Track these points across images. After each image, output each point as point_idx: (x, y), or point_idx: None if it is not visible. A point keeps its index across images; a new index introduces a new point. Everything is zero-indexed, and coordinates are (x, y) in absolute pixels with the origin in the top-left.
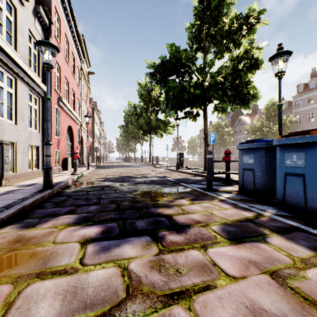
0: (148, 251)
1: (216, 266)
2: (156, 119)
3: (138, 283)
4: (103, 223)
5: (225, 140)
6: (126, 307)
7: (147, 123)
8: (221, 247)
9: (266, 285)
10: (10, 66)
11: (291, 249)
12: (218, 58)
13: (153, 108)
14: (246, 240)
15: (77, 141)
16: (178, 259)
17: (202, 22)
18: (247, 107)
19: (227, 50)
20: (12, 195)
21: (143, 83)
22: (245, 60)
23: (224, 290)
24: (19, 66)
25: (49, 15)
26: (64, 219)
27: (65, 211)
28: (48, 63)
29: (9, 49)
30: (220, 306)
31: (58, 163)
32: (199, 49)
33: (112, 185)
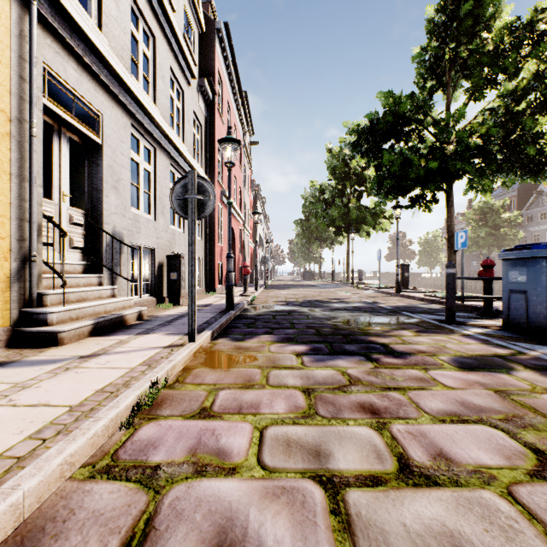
0: (363, 365)
1: (435, 380)
2: (358, 207)
3: (357, 379)
4: (308, 343)
5: (503, 237)
6: (351, 387)
7: (343, 215)
8: (446, 371)
9: (485, 395)
10: (180, 165)
11: (540, 381)
12: (474, 101)
13: (353, 188)
14: (482, 370)
15: (238, 248)
16: (395, 373)
17: (443, 42)
18: (539, 178)
19: (492, 85)
20: (200, 314)
21: (336, 149)
22: (534, 91)
23: (438, 392)
24: (187, 162)
25: (214, 86)
26: (266, 337)
27: (262, 332)
28: (230, 162)
29: (181, 146)
30: (431, 397)
31: (220, 280)
32: (438, 87)
33: (300, 311)
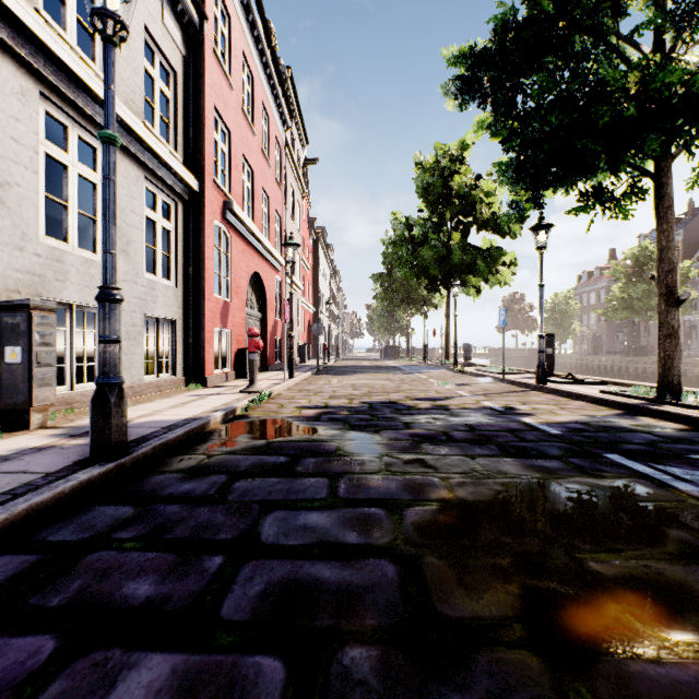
0: None
1: None
2: (463, 247)
3: None
4: None
5: None
6: None
7: (441, 260)
8: None
9: None
10: (82, 108)
11: None
12: None
13: (456, 220)
14: None
15: (274, 310)
16: None
17: None
18: None
19: None
20: None
21: (429, 159)
22: None
23: None
24: None
25: None
26: None
27: None
28: (102, 10)
29: (71, 56)
30: None
31: (226, 361)
32: None
33: (330, 446)
